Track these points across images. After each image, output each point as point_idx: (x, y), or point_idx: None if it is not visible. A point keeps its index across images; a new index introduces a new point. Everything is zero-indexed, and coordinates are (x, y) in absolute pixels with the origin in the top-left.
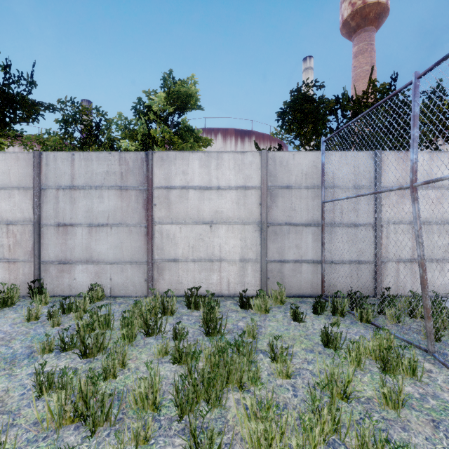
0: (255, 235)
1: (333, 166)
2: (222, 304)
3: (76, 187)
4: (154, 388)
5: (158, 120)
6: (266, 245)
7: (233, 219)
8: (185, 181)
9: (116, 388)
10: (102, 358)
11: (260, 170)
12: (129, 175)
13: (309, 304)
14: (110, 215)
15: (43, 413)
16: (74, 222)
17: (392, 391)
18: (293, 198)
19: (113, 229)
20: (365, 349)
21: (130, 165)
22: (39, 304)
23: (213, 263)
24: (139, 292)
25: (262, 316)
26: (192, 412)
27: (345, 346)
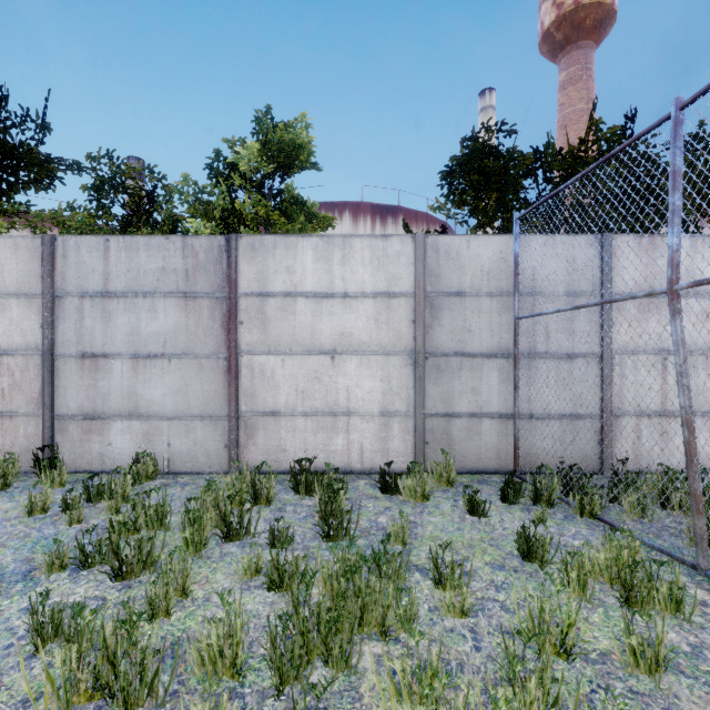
0: (404, 372)
1: (533, 260)
2: (352, 486)
3: (113, 294)
4: (234, 638)
5: (248, 186)
6: (423, 388)
7: (369, 346)
8: (291, 284)
9: (171, 634)
10: (149, 579)
11: (414, 266)
12: (199, 274)
13: (494, 486)
14: (168, 339)
15: (40, 682)
16: (108, 351)
17: (646, 644)
18: (468, 312)
19: (172, 363)
20: (592, 564)
21: (200, 258)
22: (50, 486)
23: (337, 418)
24: (216, 465)
25: (417, 507)
26: (300, 681)
27: (559, 559)
